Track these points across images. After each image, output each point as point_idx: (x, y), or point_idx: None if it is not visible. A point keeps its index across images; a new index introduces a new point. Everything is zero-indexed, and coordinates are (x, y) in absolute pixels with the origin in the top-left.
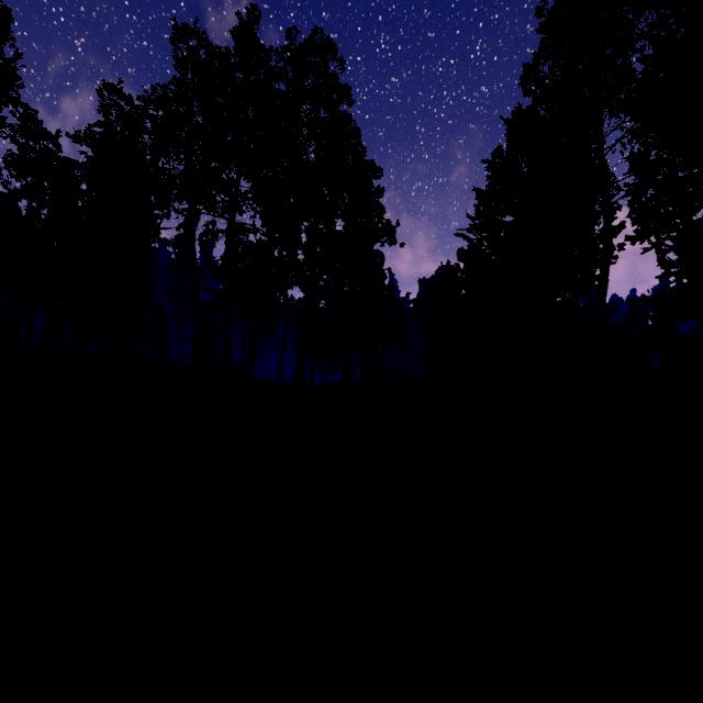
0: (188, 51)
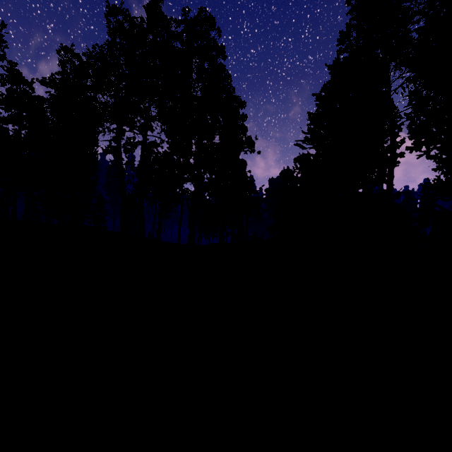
0: (116, 22)
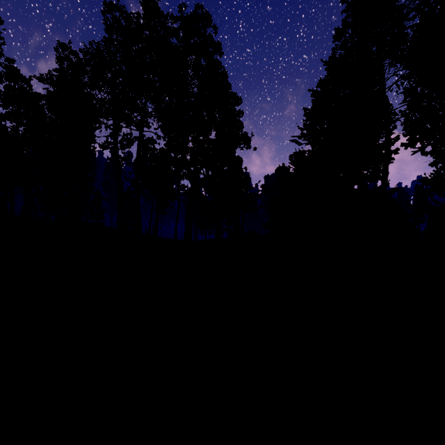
0: (113, 19)
